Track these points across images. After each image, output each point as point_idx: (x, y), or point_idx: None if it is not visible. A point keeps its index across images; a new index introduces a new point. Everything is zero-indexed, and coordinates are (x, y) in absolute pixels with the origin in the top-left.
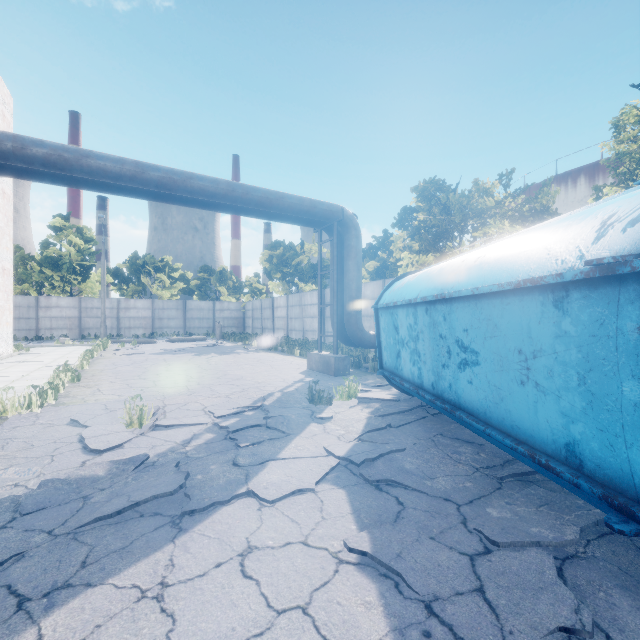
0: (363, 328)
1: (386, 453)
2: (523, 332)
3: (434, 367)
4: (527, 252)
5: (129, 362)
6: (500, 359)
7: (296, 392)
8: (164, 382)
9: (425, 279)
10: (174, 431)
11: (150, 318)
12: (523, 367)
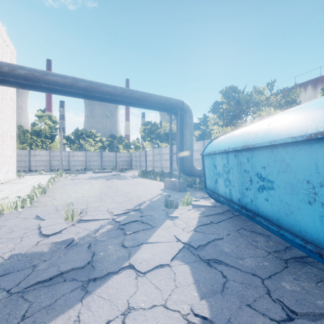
0: (194, 166)
1: (212, 240)
2: (311, 169)
3: (240, 189)
4: (312, 116)
5: (72, 183)
6: (291, 186)
7: (158, 201)
8: (88, 194)
9: (233, 137)
10: (90, 223)
11: (84, 161)
12: (311, 192)
